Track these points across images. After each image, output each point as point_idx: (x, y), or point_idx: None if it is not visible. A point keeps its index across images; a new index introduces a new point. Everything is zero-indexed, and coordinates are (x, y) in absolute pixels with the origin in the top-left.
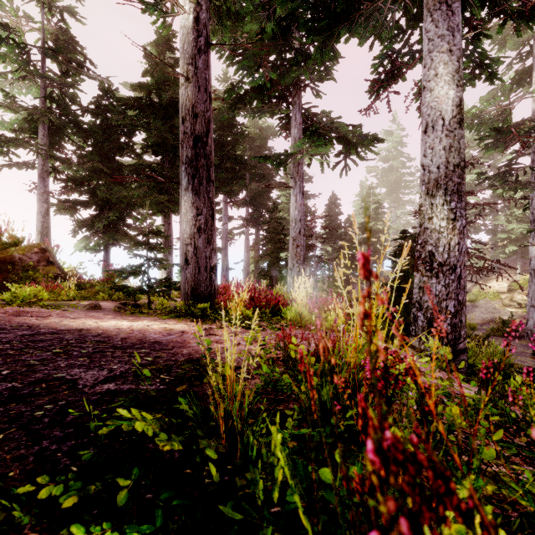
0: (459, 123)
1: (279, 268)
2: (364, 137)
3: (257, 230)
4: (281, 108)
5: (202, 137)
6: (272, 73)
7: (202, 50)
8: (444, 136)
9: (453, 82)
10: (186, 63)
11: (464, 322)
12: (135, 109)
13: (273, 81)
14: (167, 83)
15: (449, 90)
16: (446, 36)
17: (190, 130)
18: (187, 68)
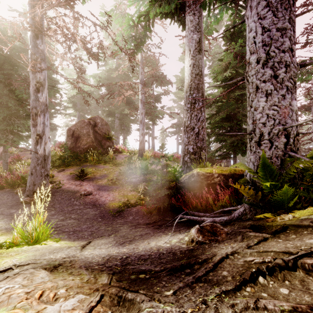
0: None
1: (237, 156)
2: None
3: None
4: None
5: None
6: None
7: None
8: None
9: None
10: None
11: (229, 164)
12: None
13: None
14: None
15: None
16: None
17: None
18: None
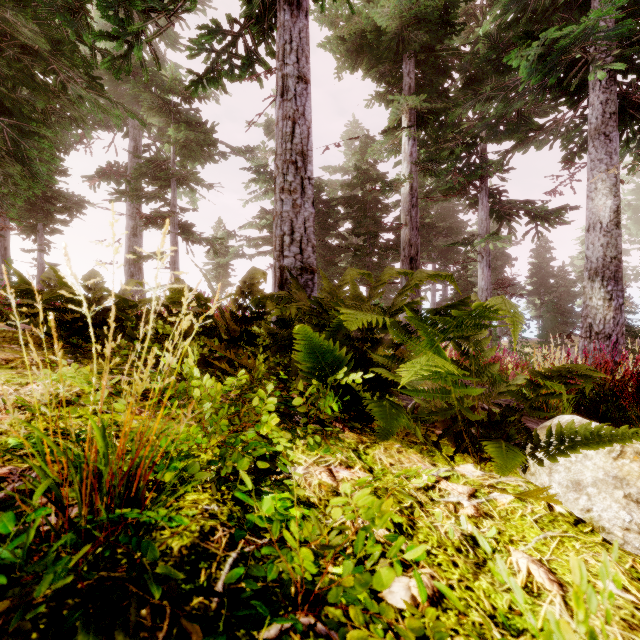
0: (616, 225)
1: None
2: (552, 212)
3: (444, 286)
4: (468, 197)
5: (414, 257)
6: (460, 178)
7: (414, 205)
8: (601, 236)
9: (610, 194)
10: (405, 215)
11: None
12: (344, 204)
13: (461, 182)
14: (369, 180)
15: (606, 201)
16: (604, 159)
17: (407, 254)
18: (406, 218)
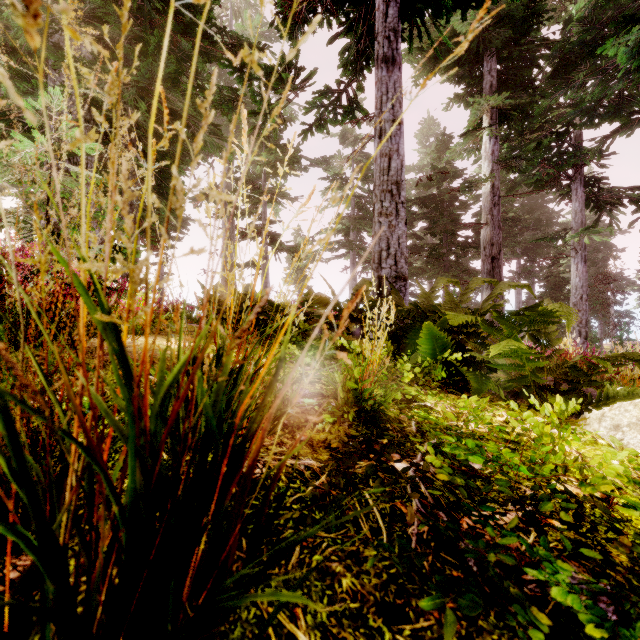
0: None
1: (561, 328)
2: None
3: (531, 283)
4: (559, 188)
5: (496, 256)
6: (549, 169)
7: (496, 204)
8: None
9: None
10: (486, 215)
11: None
12: (419, 204)
13: (550, 173)
14: (445, 178)
15: None
16: None
17: (488, 254)
18: (486, 217)
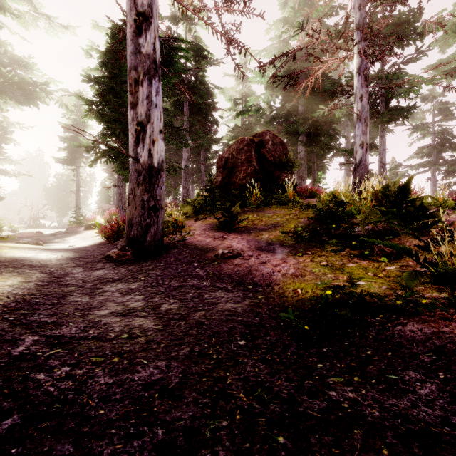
0: None
1: None
2: None
3: None
4: None
5: None
6: None
7: None
8: None
9: None
10: None
11: None
12: None
13: None
14: None
15: None
16: None
17: None
18: None
